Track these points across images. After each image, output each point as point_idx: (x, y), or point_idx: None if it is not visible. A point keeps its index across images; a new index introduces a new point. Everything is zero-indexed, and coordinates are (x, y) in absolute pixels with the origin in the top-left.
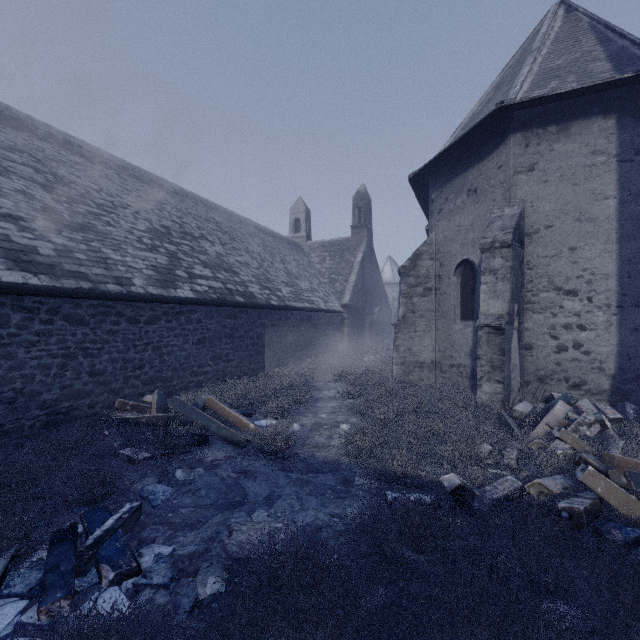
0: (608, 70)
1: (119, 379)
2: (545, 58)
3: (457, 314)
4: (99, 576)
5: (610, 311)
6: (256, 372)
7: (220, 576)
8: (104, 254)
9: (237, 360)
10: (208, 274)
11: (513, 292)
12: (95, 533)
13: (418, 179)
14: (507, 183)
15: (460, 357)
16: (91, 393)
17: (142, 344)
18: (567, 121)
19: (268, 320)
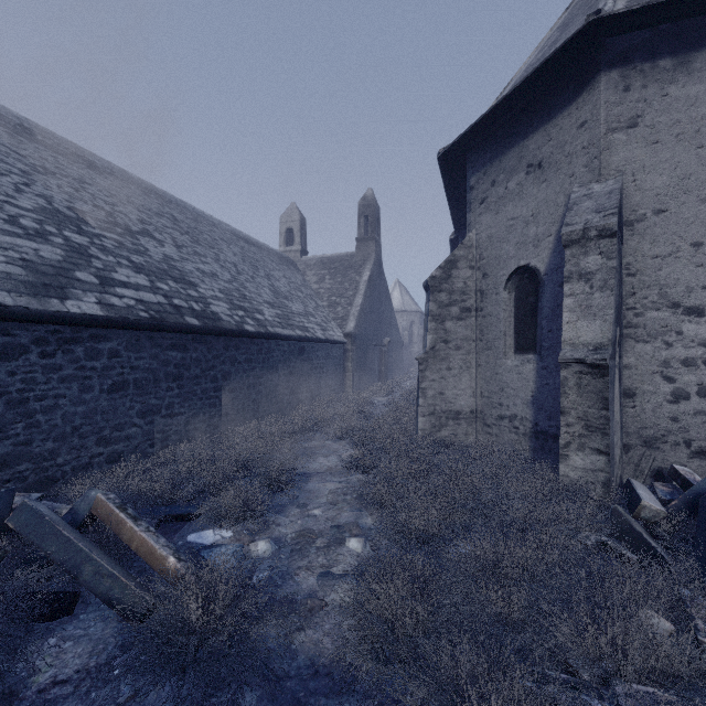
0: None
1: None
2: None
3: (509, 344)
4: None
5: None
6: (221, 429)
7: None
8: None
9: (188, 413)
10: (141, 282)
11: (616, 309)
12: None
13: (451, 159)
14: (595, 146)
15: (515, 405)
16: None
17: None
18: (688, 51)
19: (241, 353)
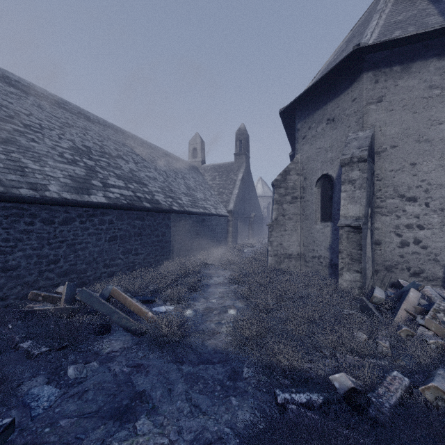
0: (441, 22)
1: (33, 273)
2: (388, 15)
3: (318, 217)
4: None
5: (443, 214)
6: (161, 263)
7: None
8: (23, 164)
9: (145, 253)
10: (121, 184)
11: (368, 198)
12: None
13: (287, 113)
14: (360, 112)
15: (320, 250)
16: (3, 287)
17: (57, 242)
18: (409, 62)
19: (171, 222)
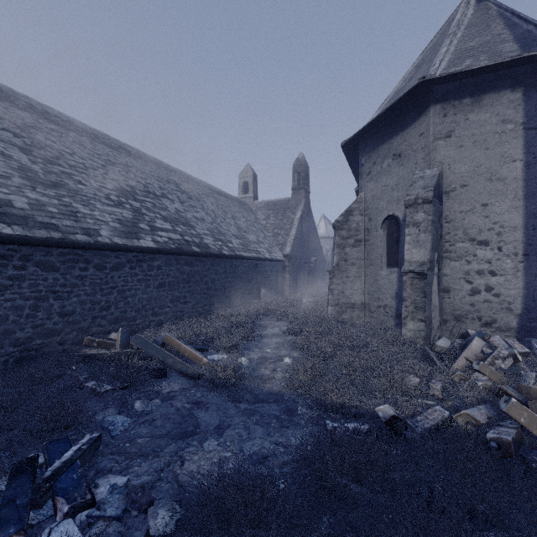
0: (515, 50)
1: (87, 319)
2: (460, 40)
3: (383, 262)
4: (54, 509)
5: (517, 259)
6: (210, 312)
7: (170, 508)
8: (74, 208)
9: (193, 302)
10: (168, 227)
11: (433, 242)
12: (54, 465)
13: (350, 146)
14: (428, 148)
15: (386, 299)
16: (61, 331)
17: (108, 288)
18: (480, 94)
19: (220, 267)
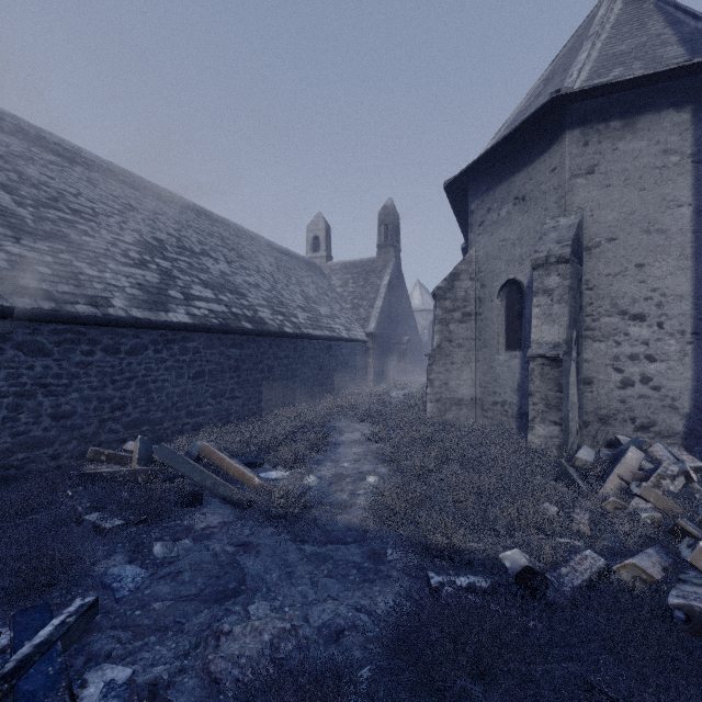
0: (681, 55)
1: (93, 422)
2: (605, 43)
3: (501, 343)
4: None
5: (684, 339)
6: (267, 411)
7: None
8: (76, 268)
9: (244, 397)
10: (209, 295)
11: (571, 316)
12: (21, 650)
13: (455, 187)
14: (562, 188)
15: (505, 393)
16: (55, 441)
17: (123, 379)
18: (633, 115)
19: (281, 350)
